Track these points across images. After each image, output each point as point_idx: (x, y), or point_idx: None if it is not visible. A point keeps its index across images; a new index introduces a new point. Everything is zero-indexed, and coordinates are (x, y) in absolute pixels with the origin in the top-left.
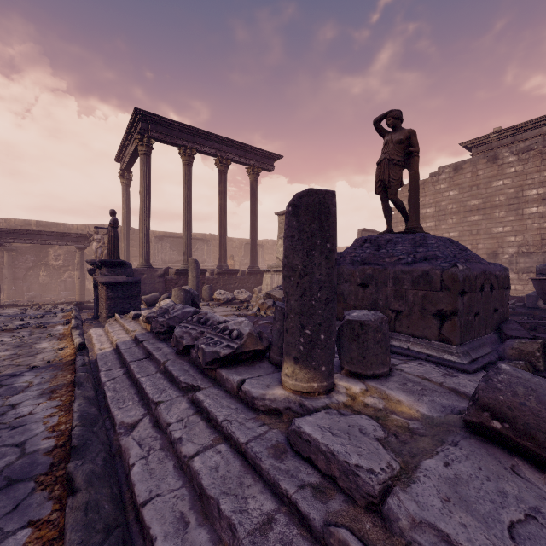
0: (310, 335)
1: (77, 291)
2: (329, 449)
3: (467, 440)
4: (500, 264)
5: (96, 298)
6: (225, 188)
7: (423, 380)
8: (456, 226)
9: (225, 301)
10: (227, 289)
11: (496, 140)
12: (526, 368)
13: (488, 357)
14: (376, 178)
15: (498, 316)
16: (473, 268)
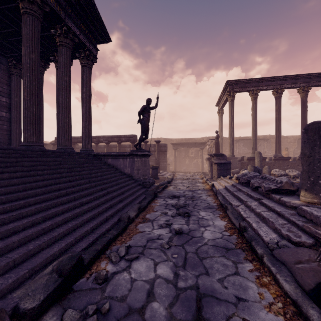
0: (313, 180)
1: (200, 167)
2: (311, 212)
3: None
4: None
5: (212, 169)
6: (280, 107)
7: None
8: None
9: (279, 175)
10: (281, 169)
11: None
12: None
13: None
14: None
15: None
16: None
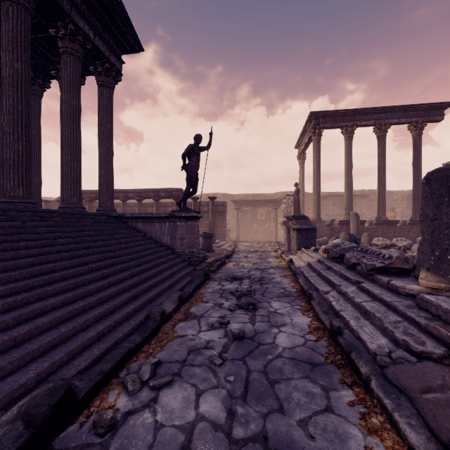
0: (439, 255)
1: (273, 235)
2: (438, 304)
3: None
4: None
5: (289, 238)
6: (384, 150)
7: None
8: None
9: (383, 246)
10: (385, 237)
11: None
12: None
13: None
14: None
15: None
16: None
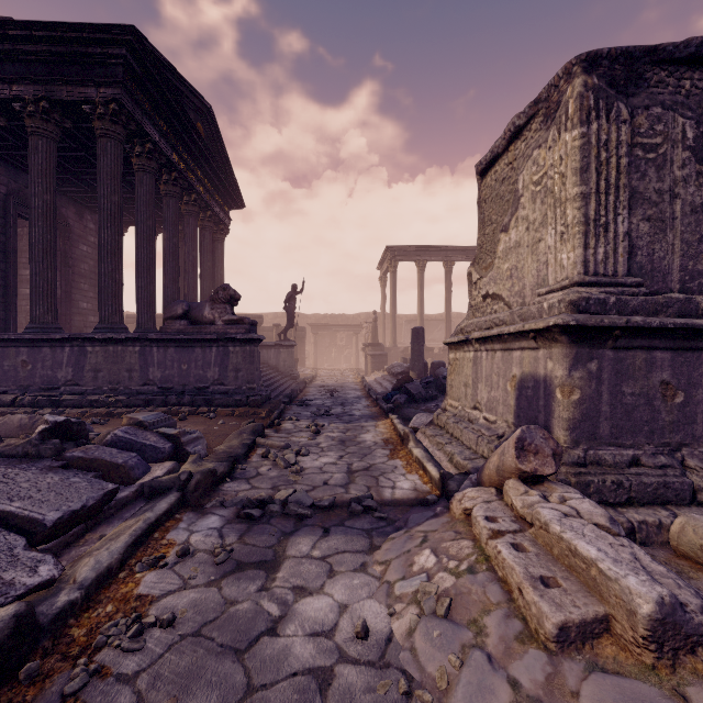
0: (414, 364)
1: (354, 362)
2: None
3: None
4: None
5: (366, 363)
6: (450, 284)
7: None
8: None
9: None
10: None
11: None
12: None
13: None
14: None
15: None
16: None
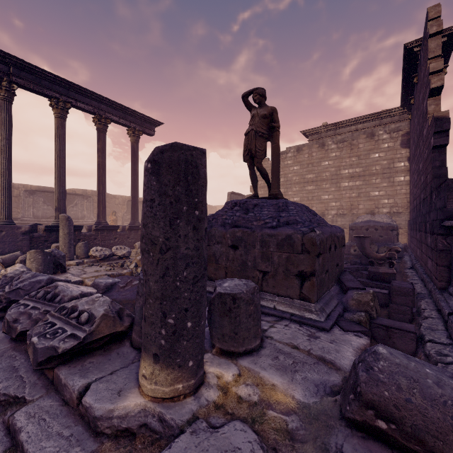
0: (174, 325)
1: None
2: None
3: (351, 441)
4: (339, 227)
5: None
6: (104, 147)
7: (293, 350)
8: (298, 193)
9: (102, 258)
10: (106, 245)
11: (324, 132)
12: (366, 318)
13: (337, 309)
14: (244, 147)
15: (339, 270)
16: (324, 231)
